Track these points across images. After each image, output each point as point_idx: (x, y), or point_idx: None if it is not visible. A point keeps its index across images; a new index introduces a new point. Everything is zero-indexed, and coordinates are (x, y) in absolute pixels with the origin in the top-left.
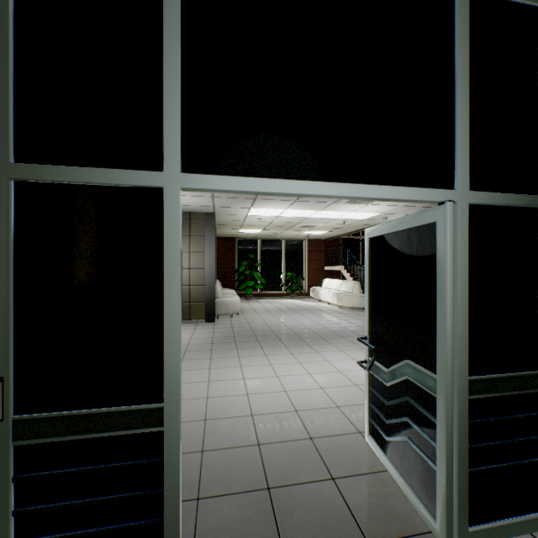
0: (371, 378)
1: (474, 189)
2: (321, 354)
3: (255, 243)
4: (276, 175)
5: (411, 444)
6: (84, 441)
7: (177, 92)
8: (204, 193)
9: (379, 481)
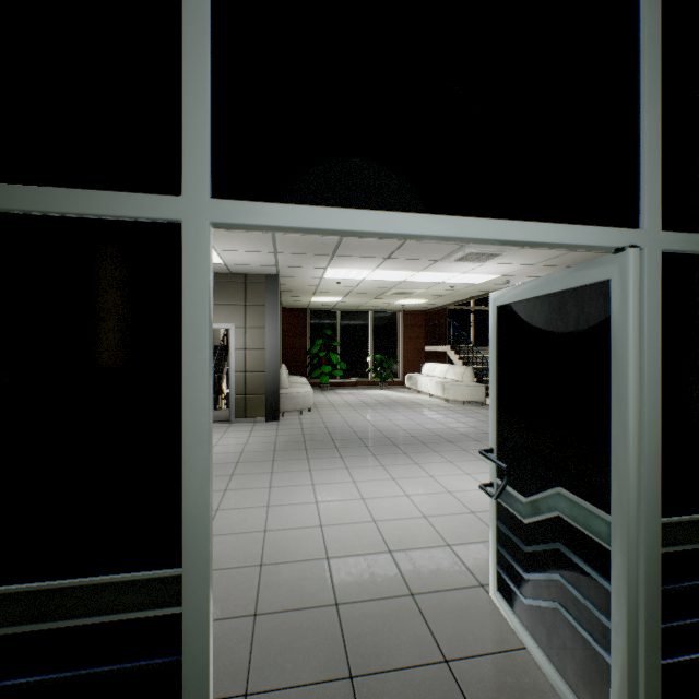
0: (499, 509)
1: (668, 229)
2: (423, 466)
3: (332, 315)
4: (363, 204)
5: (566, 615)
6: (52, 632)
7: (205, 69)
8: (264, 248)
9: (515, 665)
